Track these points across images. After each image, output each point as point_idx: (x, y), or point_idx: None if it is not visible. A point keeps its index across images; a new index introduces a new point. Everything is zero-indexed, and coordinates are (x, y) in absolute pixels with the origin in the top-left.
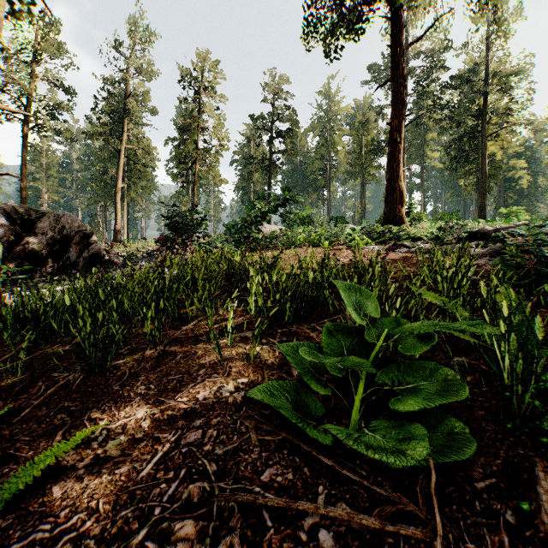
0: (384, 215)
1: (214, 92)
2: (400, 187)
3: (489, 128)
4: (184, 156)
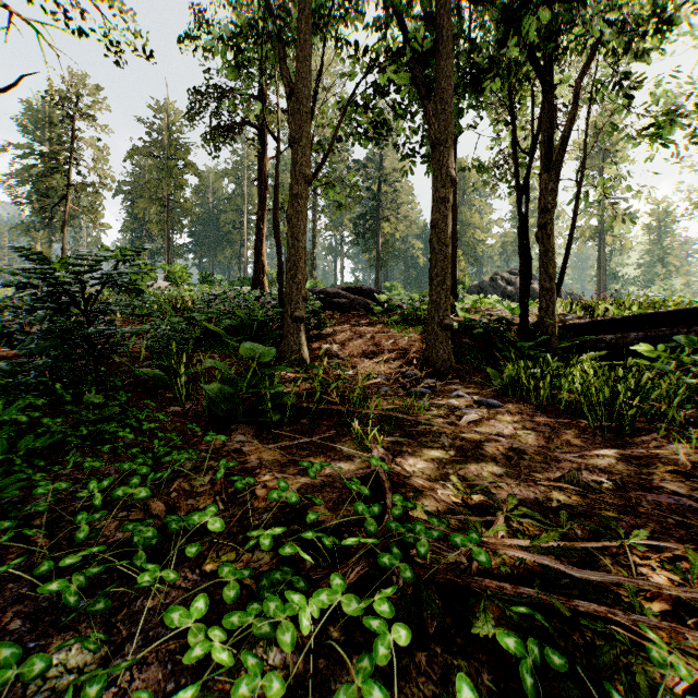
0: (253, 281)
1: (92, 119)
2: (263, 261)
3: (385, 212)
4: (47, 186)
